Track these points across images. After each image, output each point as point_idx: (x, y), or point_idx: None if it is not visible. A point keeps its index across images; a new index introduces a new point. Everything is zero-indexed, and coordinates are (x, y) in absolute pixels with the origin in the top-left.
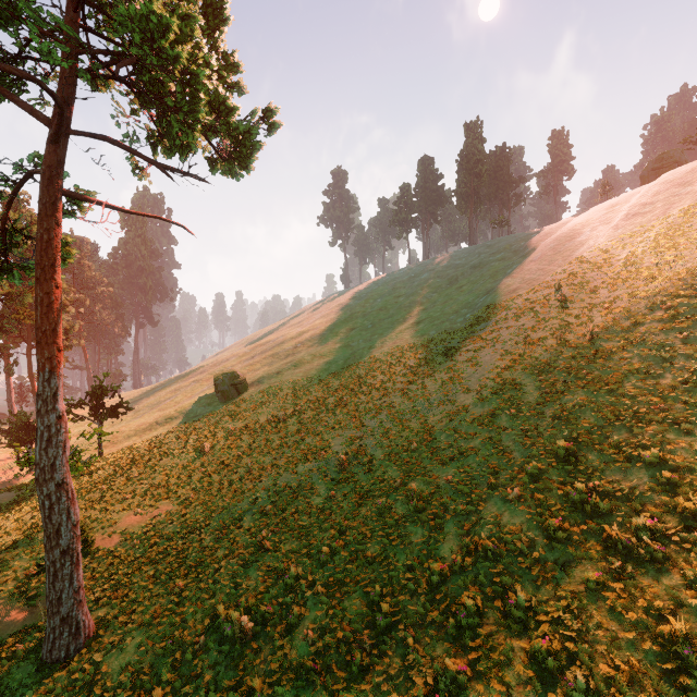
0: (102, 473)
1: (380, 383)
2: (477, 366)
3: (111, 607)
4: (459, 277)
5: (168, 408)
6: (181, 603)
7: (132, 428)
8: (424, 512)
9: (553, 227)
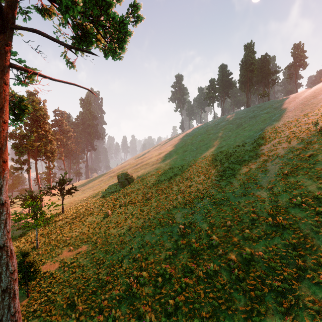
0: (61, 222)
1: (202, 180)
2: (265, 171)
3: (40, 319)
4: (242, 123)
5: (96, 189)
6: None
7: (79, 199)
8: (243, 281)
9: (298, 93)
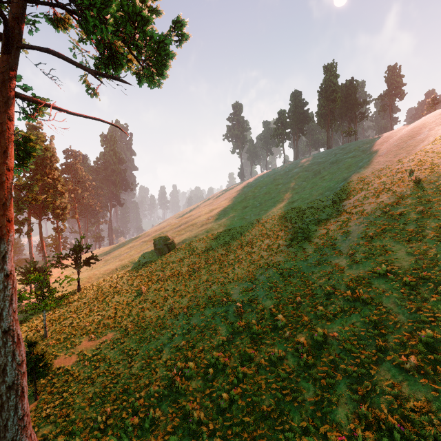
0: (77, 304)
1: (267, 246)
2: (347, 234)
3: (55, 425)
4: (321, 170)
5: (125, 259)
6: (105, 431)
7: (101, 272)
8: (314, 367)
9: (392, 132)
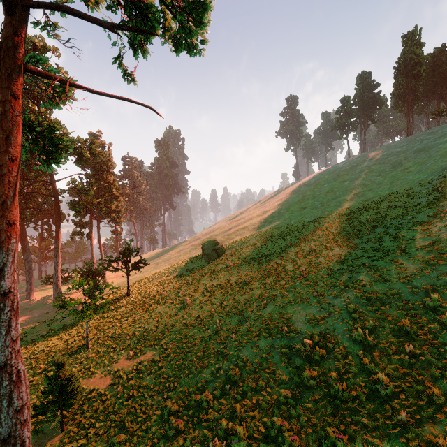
0: (123, 310)
1: (339, 256)
2: None
3: None
4: (402, 161)
5: (174, 263)
6: None
7: (150, 276)
8: None
9: None
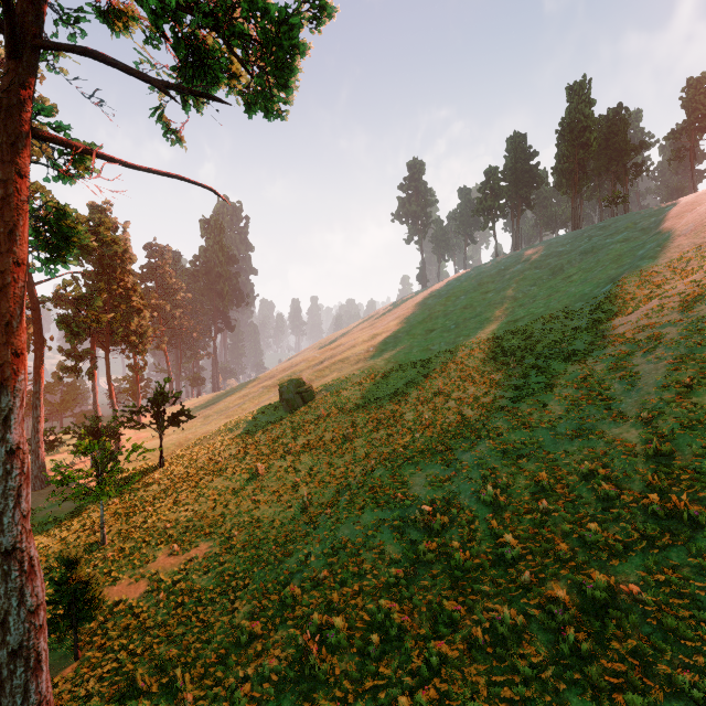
0: (156, 488)
1: (474, 398)
2: (632, 378)
3: None
4: (564, 265)
5: (234, 416)
6: None
7: (197, 436)
8: (592, 661)
9: (701, 193)
